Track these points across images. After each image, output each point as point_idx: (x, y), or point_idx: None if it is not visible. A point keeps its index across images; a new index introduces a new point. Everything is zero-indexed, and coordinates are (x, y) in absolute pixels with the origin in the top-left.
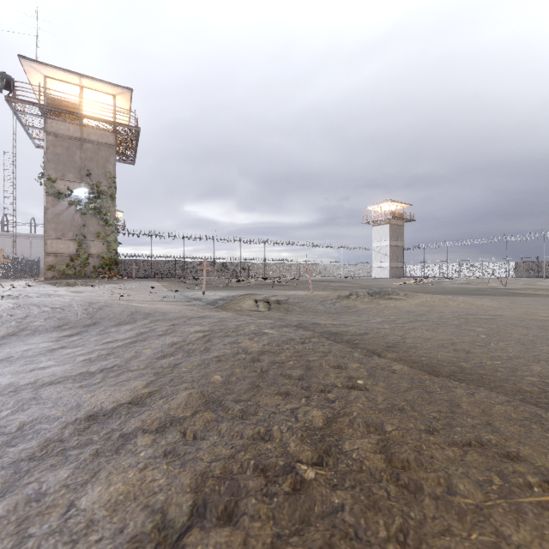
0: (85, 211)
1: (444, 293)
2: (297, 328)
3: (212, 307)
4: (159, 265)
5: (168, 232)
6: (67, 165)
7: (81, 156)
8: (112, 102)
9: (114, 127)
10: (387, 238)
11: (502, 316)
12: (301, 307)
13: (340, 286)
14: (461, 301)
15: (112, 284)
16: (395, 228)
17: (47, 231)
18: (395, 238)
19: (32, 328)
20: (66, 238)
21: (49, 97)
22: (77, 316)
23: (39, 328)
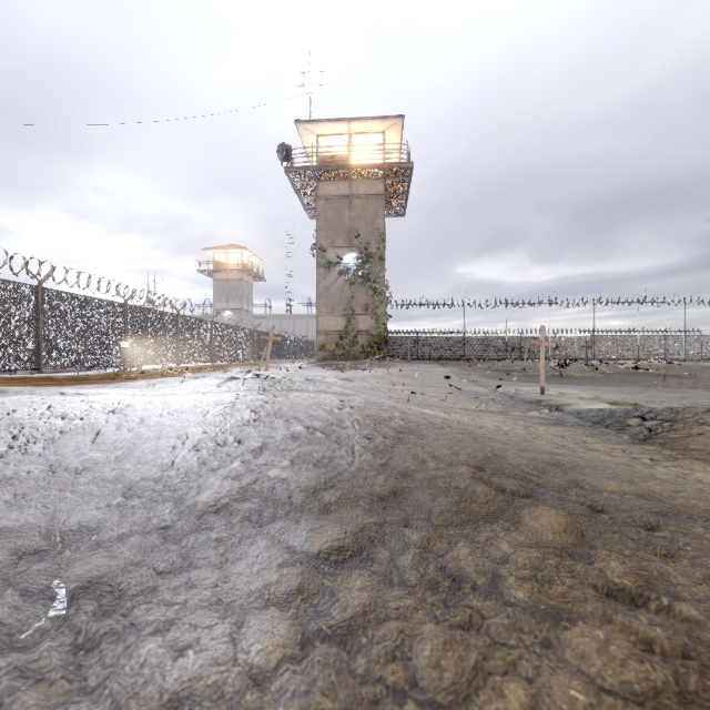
0: (353, 280)
1: None
2: None
3: (626, 438)
4: (431, 343)
5: (443, 298)
6: (336, 229)
7: (349, 216)
8: (381, 142)
9: (383, 171)
10: None
11: None
12: None
13: None
14: None
15: (384, 368)
16: None
17: (319, 307)
18: None
19: (263, 488)
20: (335, 313)
21: (320, 156)
22: (353, 461)
23: (277, 491)
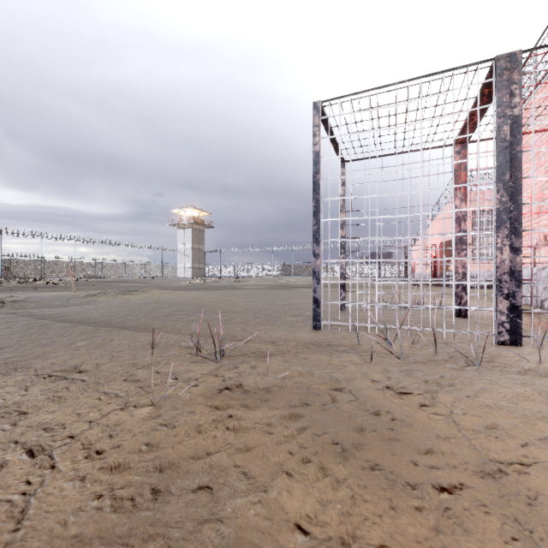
0: None
1: (190, 290)
2: (9, 313)
3: None
4: None
5: None
6: None
7: None
8: None
9: None
10: (190, 241)
11: (173, 301)
12: (37, 303)
13: (120, 287)
14: (175, 294)
15: None
16: (198, 233)
17: None
18: (198, 241)
19: None
20: None
21: None
22: None
23: None
